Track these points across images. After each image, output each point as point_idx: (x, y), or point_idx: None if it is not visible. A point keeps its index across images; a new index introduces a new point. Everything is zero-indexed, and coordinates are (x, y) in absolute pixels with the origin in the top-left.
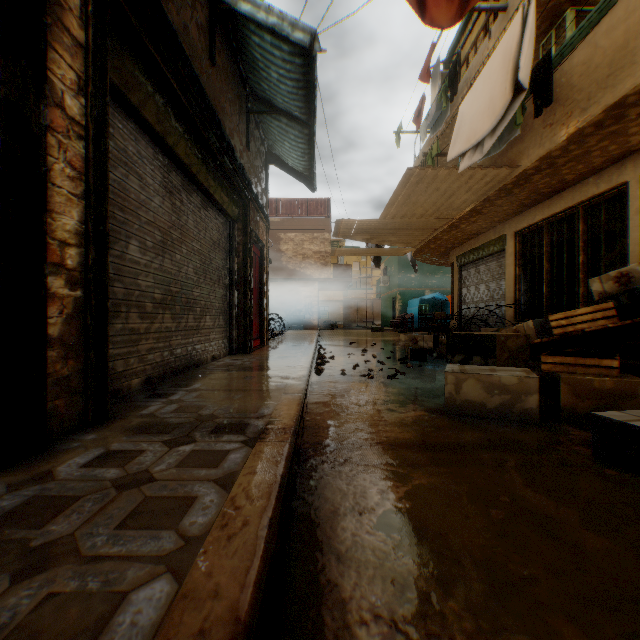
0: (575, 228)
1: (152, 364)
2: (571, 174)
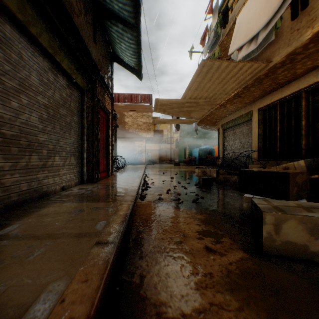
0: (300, 104)
1: None
2: (301, 69)
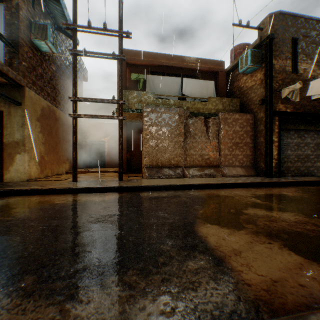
0: None
1: (293, 172)
2: None
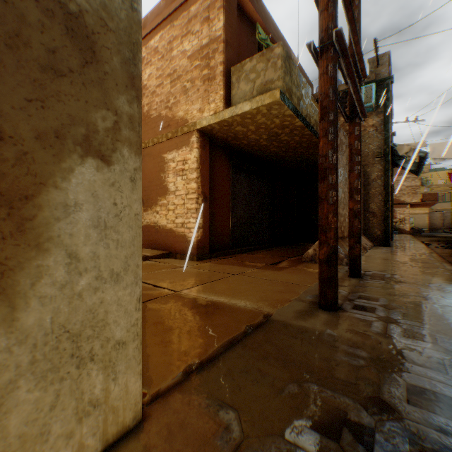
0: None
1: None
2: None
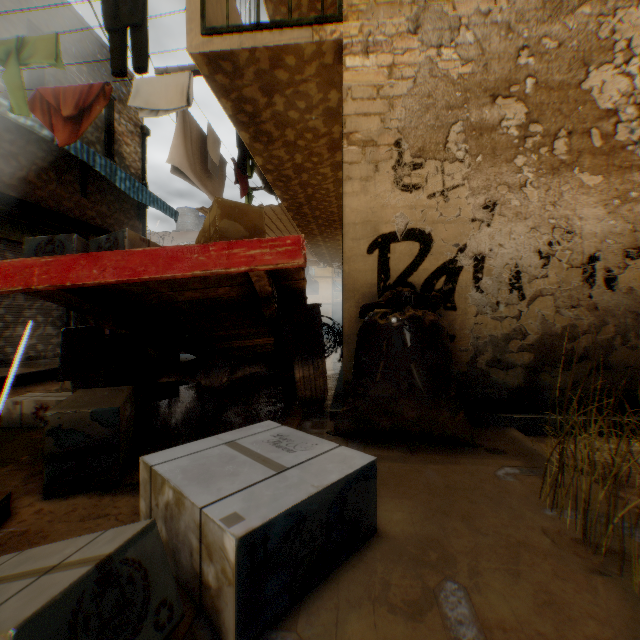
0: None
1: None
2: (331, 208)
